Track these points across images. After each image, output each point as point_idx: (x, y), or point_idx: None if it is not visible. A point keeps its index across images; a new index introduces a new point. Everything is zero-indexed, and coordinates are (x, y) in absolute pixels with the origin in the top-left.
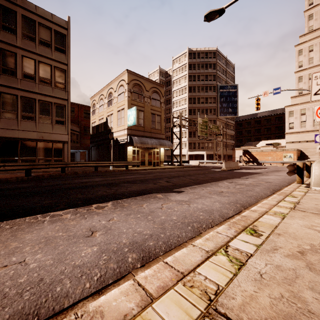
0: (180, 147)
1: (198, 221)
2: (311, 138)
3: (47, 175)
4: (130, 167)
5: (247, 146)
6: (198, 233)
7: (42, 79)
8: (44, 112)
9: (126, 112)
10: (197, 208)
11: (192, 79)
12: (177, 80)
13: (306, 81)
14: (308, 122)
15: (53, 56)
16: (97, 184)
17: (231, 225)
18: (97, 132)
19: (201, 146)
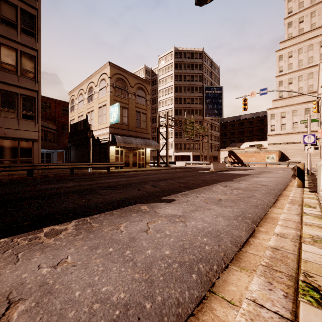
0: (167, 148)
1: (205, 257)
2: (290, 140)
3: (7, 179)
4: (113, 169)
5: (232, 147)
6: (209, 286)
7: (4, 65)
8: (7, 104)
9: (108, 109)
10: (197, 228)
11: (178, 79)
12: (163, 79)
13: (286, 86)
14: (288, 125)
15: (19, 39)
16: (67, 191)
17: (268, 274)
18: (76, 131)
19: (187, 147)
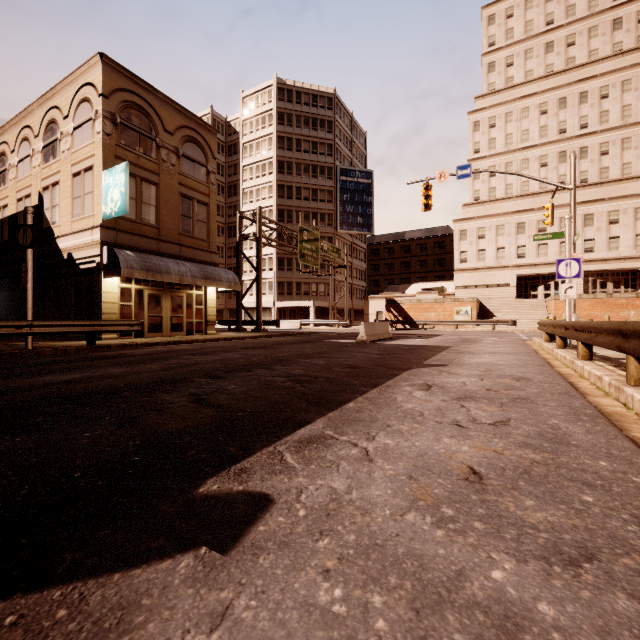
0: (259, 289)
1: None
2: (493, 281)
3: None
4: (113, 339)
5: (391, 292)
6: None
7: None
8: None
9: (98, 178)
10: None
11: (286, 146)
12: (253, 144)
13: (485, 179)
14: (489, 252)
15: None
16: None
17: None
18: (11, 237)
19: (303, 290)
